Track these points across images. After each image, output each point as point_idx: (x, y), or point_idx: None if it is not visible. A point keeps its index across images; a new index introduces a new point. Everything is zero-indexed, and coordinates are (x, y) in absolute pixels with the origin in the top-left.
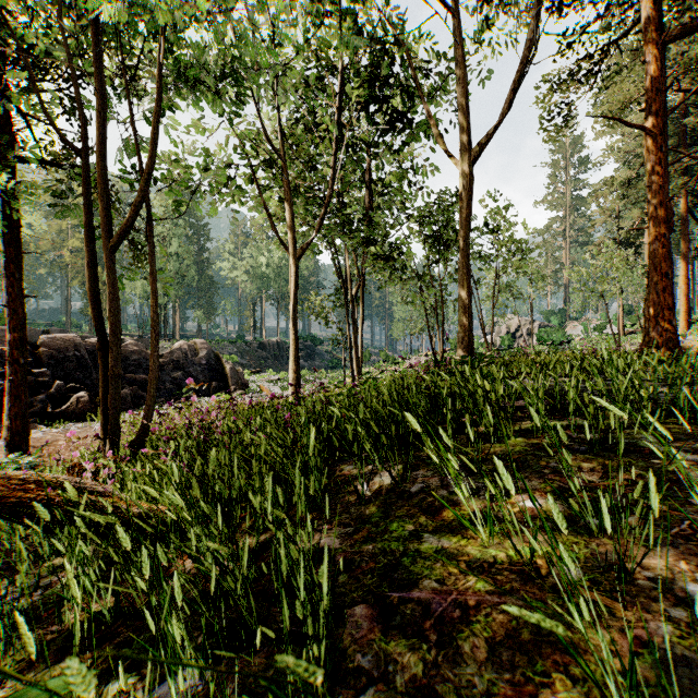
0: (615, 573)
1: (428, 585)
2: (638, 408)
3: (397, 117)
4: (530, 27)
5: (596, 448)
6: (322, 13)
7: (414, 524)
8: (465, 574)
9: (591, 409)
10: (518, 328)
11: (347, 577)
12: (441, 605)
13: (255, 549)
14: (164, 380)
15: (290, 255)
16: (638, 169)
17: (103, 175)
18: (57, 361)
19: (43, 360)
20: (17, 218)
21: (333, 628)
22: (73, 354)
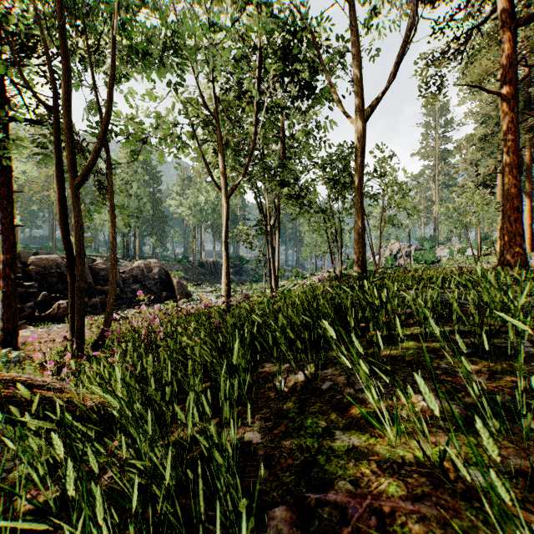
0: (522, 479)
1: (342, 486)
2: (512, 317)
3: (306, 86)
4: (411, 13)
5: (479, 352)
6: (247, 6)
7: (326, 420)
8: (376, 475)
9: (476, 318)
10: (399, 251)
11: (267, 473)
12: (356, 510)
13: (185, 446)
14: (125, 290)
15: (223, 194)
16: (492, 127)
17: (70, 126)
18: (43, 276)
19: (32, 275)
20: (6, 163)
21: (254, 531)
22: (55, 271)
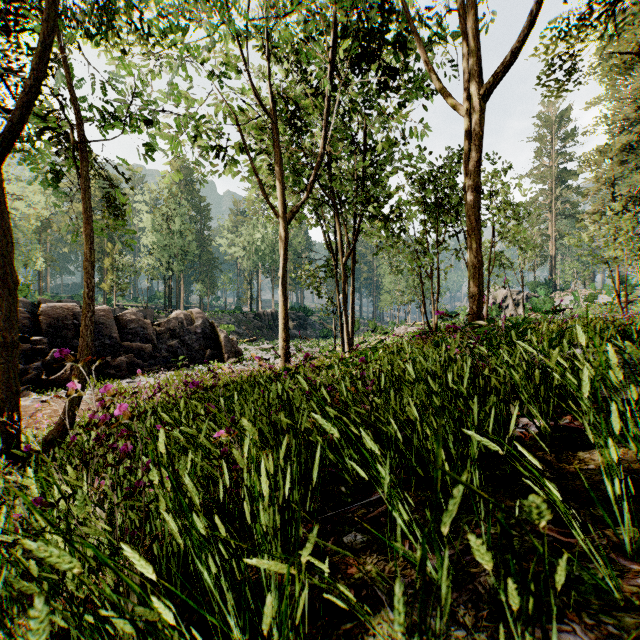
0: None
1: None
2: None
3: (390, 74)
4: None
5: None
6: None
7: None
8: None
9: None
10: (505, 299)
11: None
12: None
13: None
14: (160, 348)
15: (279, 219)
16: (639, 132)
17: None
18: (56, 329)
19: (42, 328)
20: None
21: None
22: (72, 323)
